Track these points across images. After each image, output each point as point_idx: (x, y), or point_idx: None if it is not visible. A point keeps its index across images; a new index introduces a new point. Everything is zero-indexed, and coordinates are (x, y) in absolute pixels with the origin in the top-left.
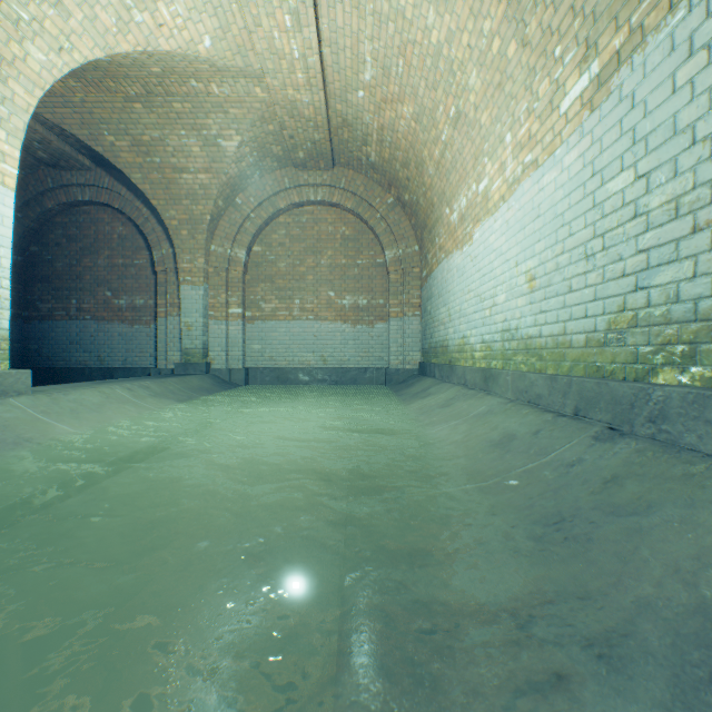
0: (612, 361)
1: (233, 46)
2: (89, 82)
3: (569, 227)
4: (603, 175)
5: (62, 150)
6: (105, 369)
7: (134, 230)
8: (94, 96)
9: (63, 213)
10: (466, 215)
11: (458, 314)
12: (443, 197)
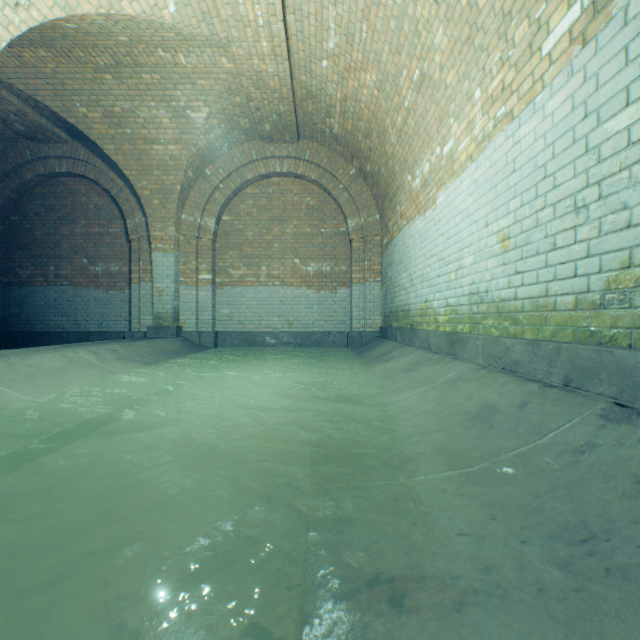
0: (612, 325)
1: (197, 12)
2: (59, 52)
3: (552, 178)
4: (600, 114)
5: (38, 123)
6: (81, 333)
7: (109, 201)
8: (64, 66)
9: (42, 184)
10: (429, 179)
11: (421, 278)
12: (405, 164)
